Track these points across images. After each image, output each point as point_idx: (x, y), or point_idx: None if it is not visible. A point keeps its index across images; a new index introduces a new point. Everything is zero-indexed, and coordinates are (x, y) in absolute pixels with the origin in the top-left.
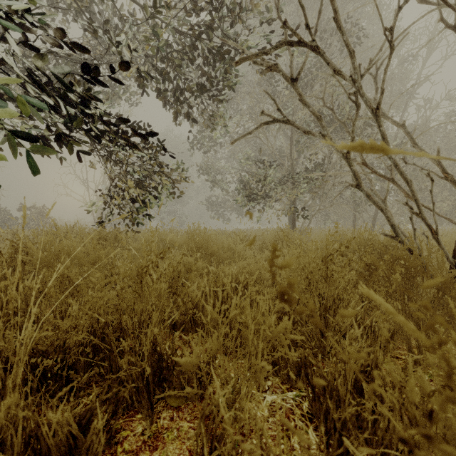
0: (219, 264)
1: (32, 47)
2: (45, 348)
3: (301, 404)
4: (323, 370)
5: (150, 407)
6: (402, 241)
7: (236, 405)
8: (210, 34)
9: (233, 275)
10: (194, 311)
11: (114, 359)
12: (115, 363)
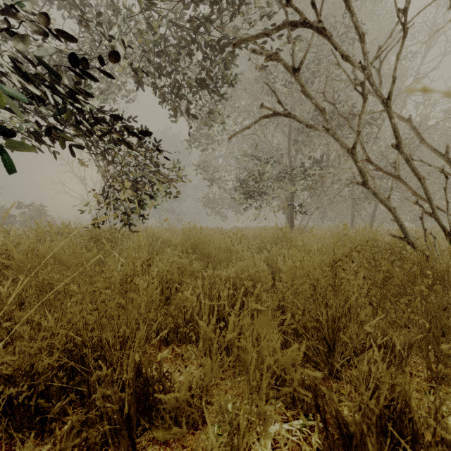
0: (215, 266)
1: (13, 33)
2: (11, 372)
3: (309, 437)
4: (338, 404)
5: (131, 447)
6: (411, 242)
7: (234, 438)
8: (207, 27)
9: (230, 278)
10: (184, 329)
11: (92, 384)
12: (93, 389)
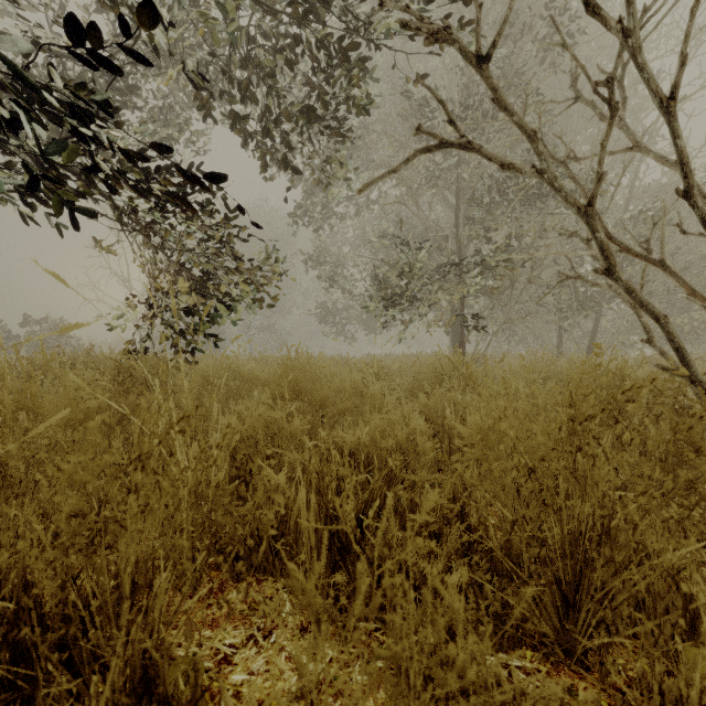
0: (335, 422)
1: None
2: None
3: None
4: None
5: None
6: (697, 380)
7: None
8: (322, 15)
9: (361, 446)
10: (249, 590)
11: None
12: None
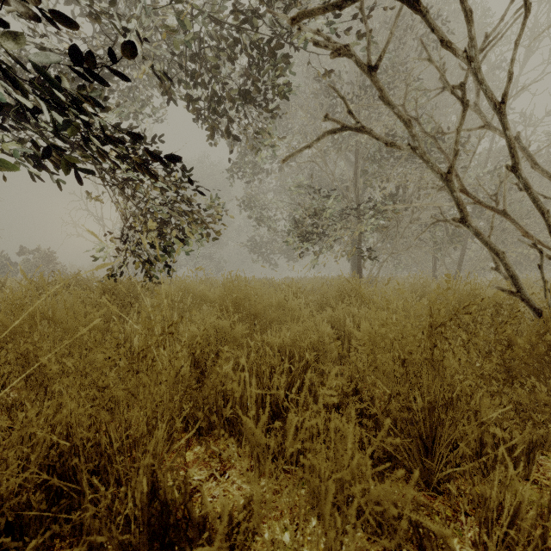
0: (265, 328)
1: None
2: None
3: None
4: None
5: None
6: (526, 298)
7: None
8: (253, 23)
9: (285, 346)
10: (221, 431)
11: (85, 511)
12: (86, 520)
